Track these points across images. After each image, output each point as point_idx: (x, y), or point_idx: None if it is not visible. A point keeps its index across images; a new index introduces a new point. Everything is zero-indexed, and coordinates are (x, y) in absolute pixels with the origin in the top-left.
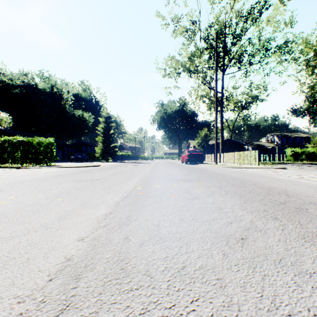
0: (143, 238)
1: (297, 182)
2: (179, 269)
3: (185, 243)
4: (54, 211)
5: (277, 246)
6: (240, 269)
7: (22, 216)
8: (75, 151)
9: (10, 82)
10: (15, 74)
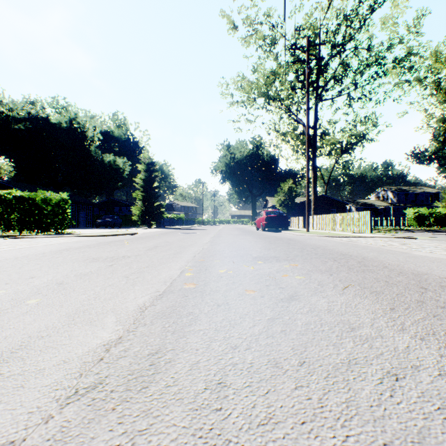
0: None
1: None
2: None
3: None
4: (1, 334)
5: None
6: None
7: None
8: (104, 212)
9: (11, 114)
10: (17, 101)
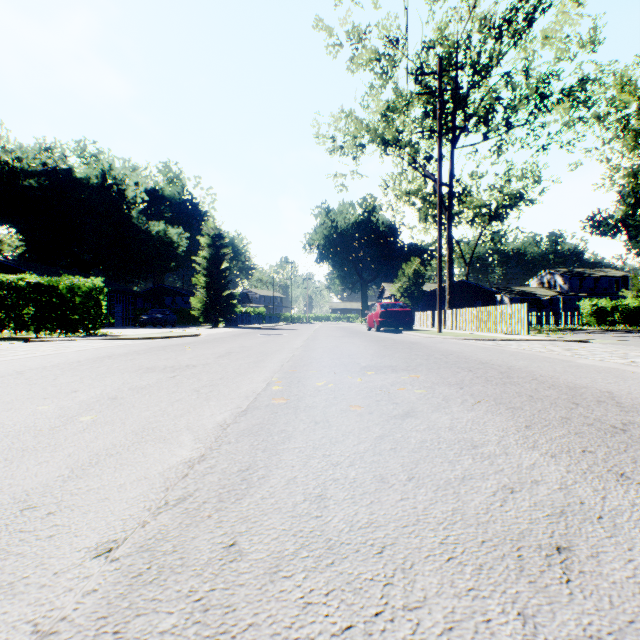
0: (280, 548)
1: (627, 373)
2: None
3: (400, 569)
4: (63, 452)
5: None
6: None
7: None
8: (151, 305)
9: (18, 164)
10: (27, 147)
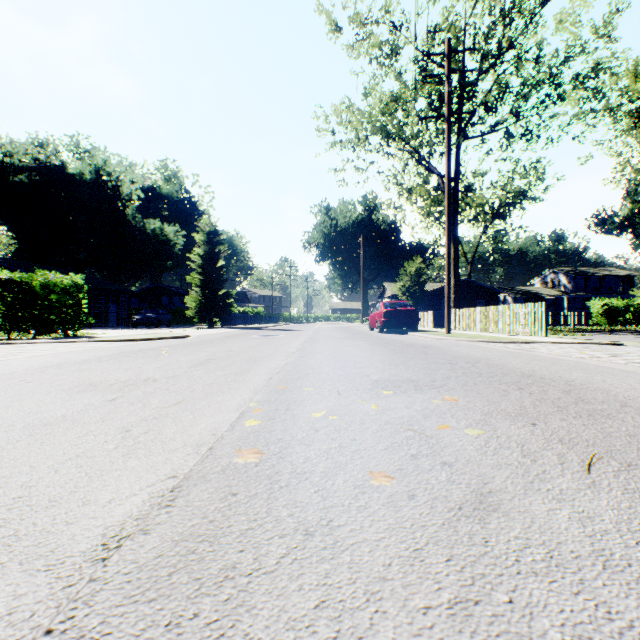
0: None
1: None
2: None
3: None
4: None
5: None
6: None
7: None
8: (147, 305)
9: (8, 160)
10: (17, 142)
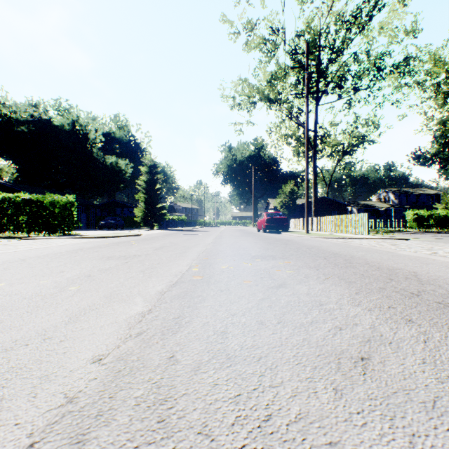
0: (200, 358)
1: (429, 260)
2: (260, 421)
3: (269, 368)
4: (62, 307)
5: (423, 374)
6: (369, 422)
7: (10, 317)
8: (106, 214)
9: (14, 116)
10: (20, 104)
